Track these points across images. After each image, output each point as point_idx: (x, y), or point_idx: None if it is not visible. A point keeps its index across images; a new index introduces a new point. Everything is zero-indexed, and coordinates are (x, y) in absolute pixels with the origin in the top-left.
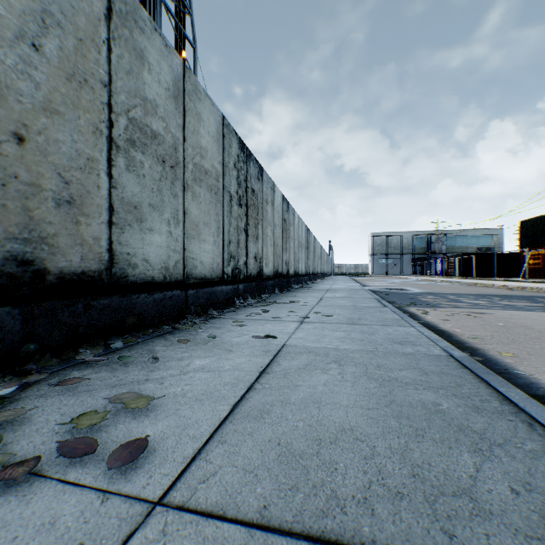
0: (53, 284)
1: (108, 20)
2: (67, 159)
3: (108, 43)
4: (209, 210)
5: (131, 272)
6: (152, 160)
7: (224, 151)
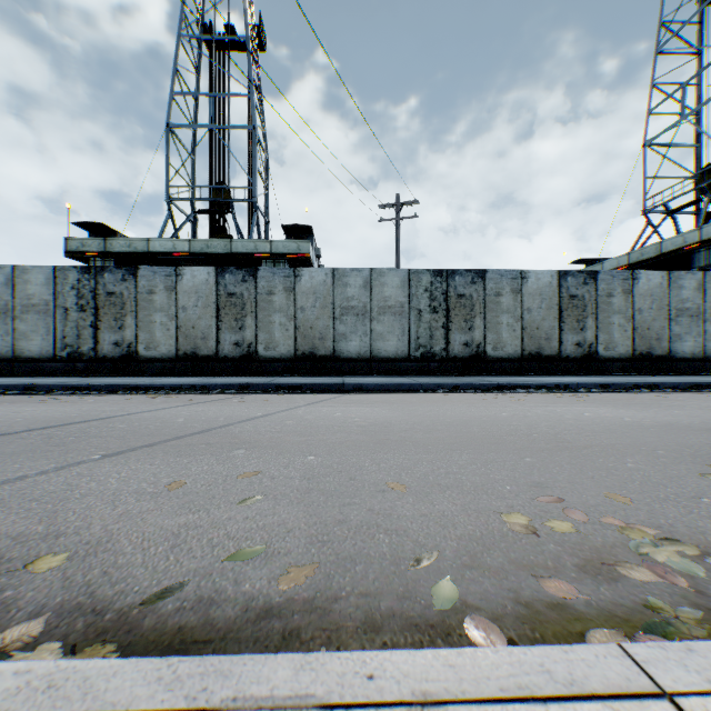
0: (653, 358)
1: (667, 287)
2: (656, 329)
3: (667, 293)
4: None
5: (675, 355)
6: (684, 318)
7: None
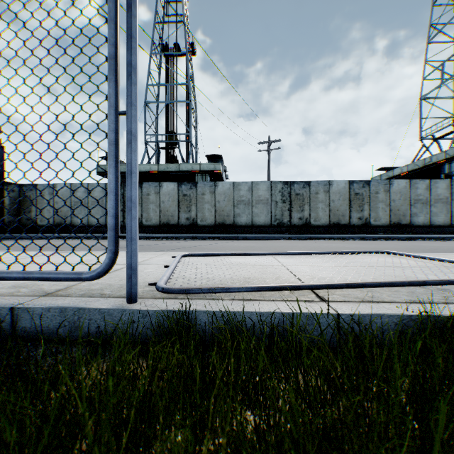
0: (401, 225)
1: (409, 188)
2: (403, 210)
3: (409, 191)
4: (441, 208)
5: (413, 224)
6: (419, 204)
7: (450, 189)
